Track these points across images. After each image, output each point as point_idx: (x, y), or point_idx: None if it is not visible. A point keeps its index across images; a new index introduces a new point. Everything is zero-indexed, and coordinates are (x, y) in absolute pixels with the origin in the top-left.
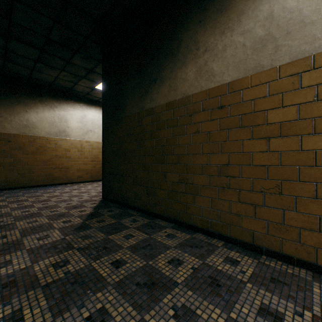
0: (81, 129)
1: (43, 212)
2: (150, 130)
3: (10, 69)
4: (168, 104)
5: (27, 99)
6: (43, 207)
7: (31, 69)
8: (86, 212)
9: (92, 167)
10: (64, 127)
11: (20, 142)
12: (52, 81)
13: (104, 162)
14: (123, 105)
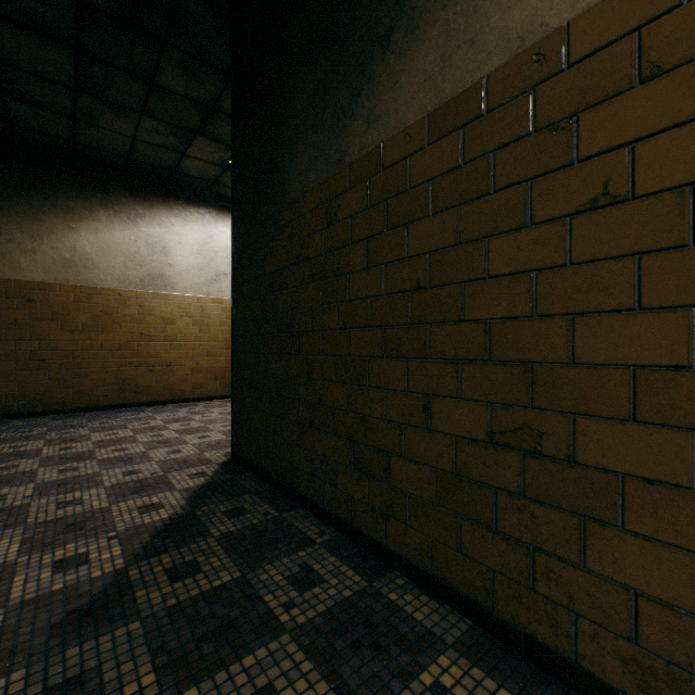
0: (201, 270)
1: (35, 506)
2: (365, 232)
3: (24, 121)
4: (439, 114)
5: (73, 199)
6: (52, 483)
7: (71, 116)
8: (158, 515)
9: (229, 363)
10: (160, 266)
11: (55, 303)
12: (127, 151)
13: (234, 352)
14: (281, 170)
